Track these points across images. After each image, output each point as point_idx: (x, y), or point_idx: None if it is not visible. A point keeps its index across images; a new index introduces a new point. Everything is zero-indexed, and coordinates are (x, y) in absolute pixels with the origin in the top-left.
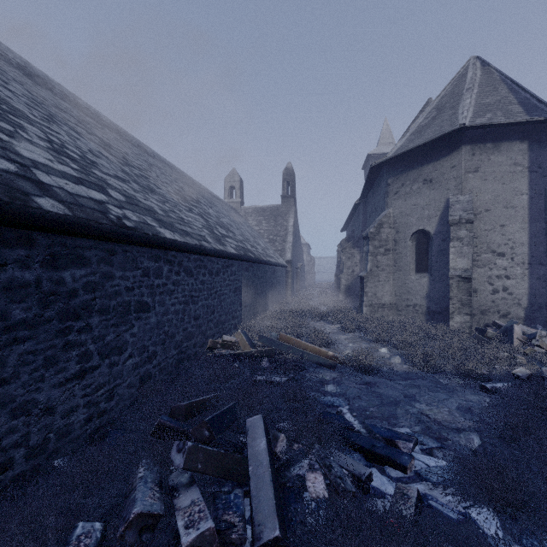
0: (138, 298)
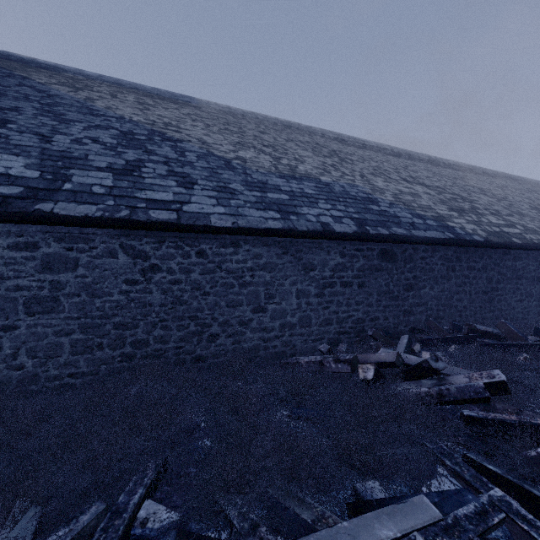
0: (537, 275)
